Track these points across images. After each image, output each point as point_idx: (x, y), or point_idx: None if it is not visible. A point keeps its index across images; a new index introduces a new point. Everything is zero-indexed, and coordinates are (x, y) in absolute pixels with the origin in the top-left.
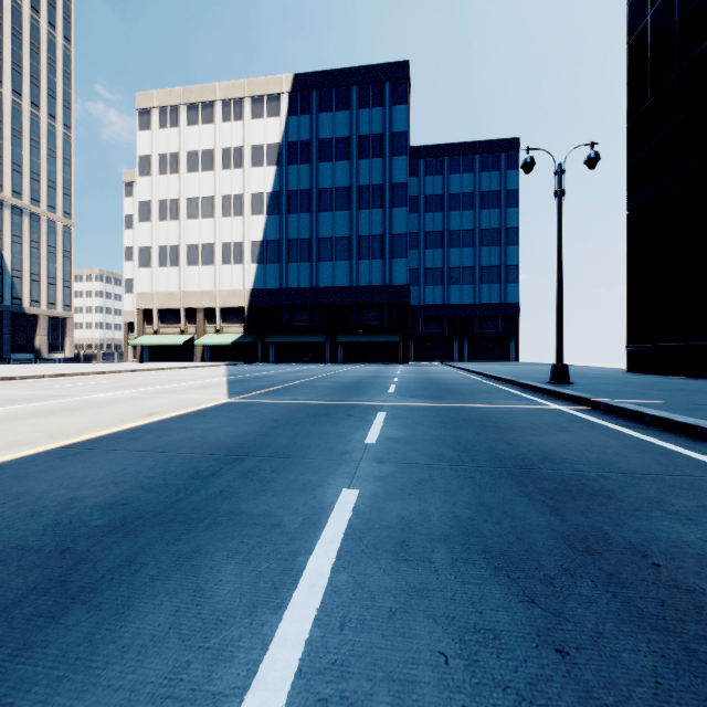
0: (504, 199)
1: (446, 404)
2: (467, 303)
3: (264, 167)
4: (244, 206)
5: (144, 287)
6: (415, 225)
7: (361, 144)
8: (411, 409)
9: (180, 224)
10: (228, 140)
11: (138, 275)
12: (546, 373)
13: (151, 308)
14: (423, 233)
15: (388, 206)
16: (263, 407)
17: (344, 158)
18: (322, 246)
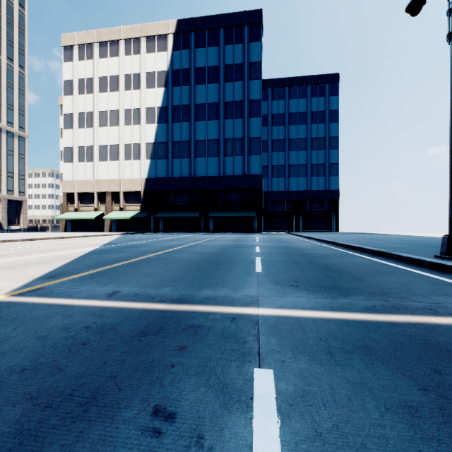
0: (328, 116)
1: (377, 316)
2: (302, 190)
3: (155, 88)
4: (141, 117)
5: (67, 177)
6: (265, 135)
7: (227, 71)
8: (325, 345)
9: (94, 130)
10: (129, 69)
11: (63, 168)
12: (394, 243)
13: (73, 192)
14: (271, 141)
15: (246, 116)
16: (2, 331)
17: (214, 81)
18: (197, 146)
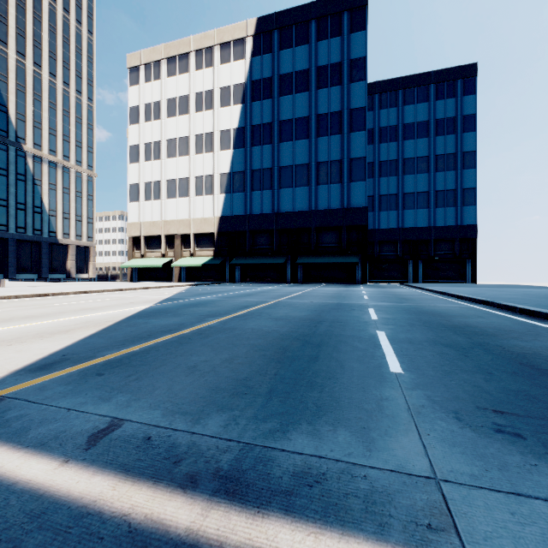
0: (460, 124)
1: None
2: (422, 226)
3: (231, 106)
4: (214, 142)
5: (133, 218)
6: (370, 156)
7: (320, 74)
8: None
9: (161, 163)
10: (200, 86)
11: (129, 208)
12: None
13: (139, 236)
14: (378, 163)
15: (346, 131)
16: None
17: (303, 90)
18: (282, 174)
